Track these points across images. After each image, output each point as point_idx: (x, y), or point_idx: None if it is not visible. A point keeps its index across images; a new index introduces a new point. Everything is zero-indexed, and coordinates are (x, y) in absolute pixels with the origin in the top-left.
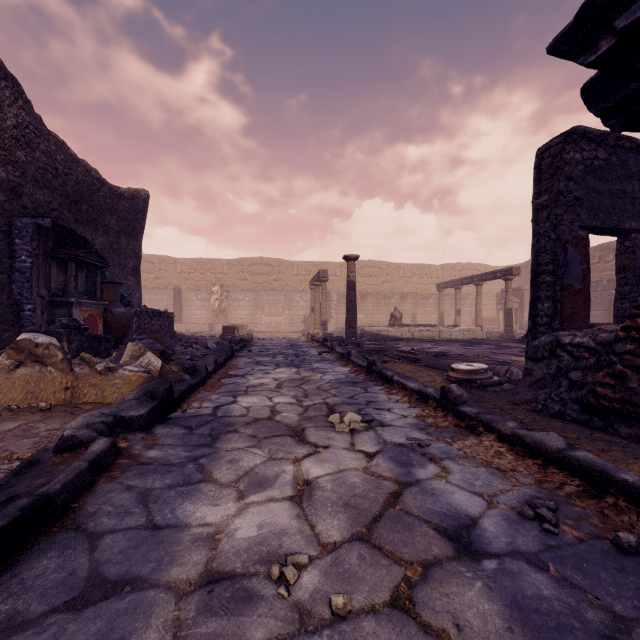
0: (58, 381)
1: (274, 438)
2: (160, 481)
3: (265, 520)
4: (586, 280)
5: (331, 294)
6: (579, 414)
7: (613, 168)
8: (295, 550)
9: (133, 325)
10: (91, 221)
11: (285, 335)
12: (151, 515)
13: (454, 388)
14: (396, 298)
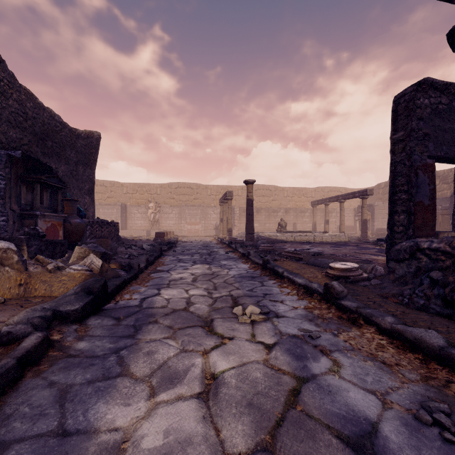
0: (13, 279)
1: (187, 329)
2: (81, 376)
3: (172, 424)
4: (433, 198)
5: (235, 209)
6: (442, 308)
7: (453, 111)
8: None
9: (87, 232)
10: (55, 154)
11: (201, 238)
12: (64, 417)
13: (336, 285)
14: (282, 212)
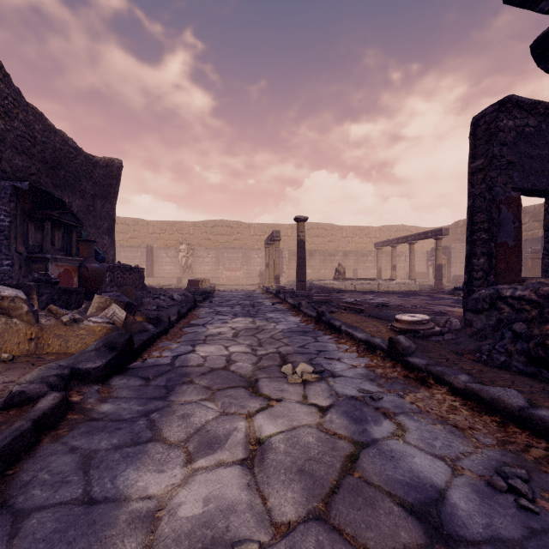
0: (23, 332)
1: (228, 390)
2: (107, 441)
3: (212, 492)
4: (518, 237)
5: (283, 252)
6: (526, 366)
7: (542, 135)
8: (244, 534)
9: (106, 279)
10: (68, 185)
11: (243, 287)
12: (89, 485)
13: (402, 339)
14: (340, 255)
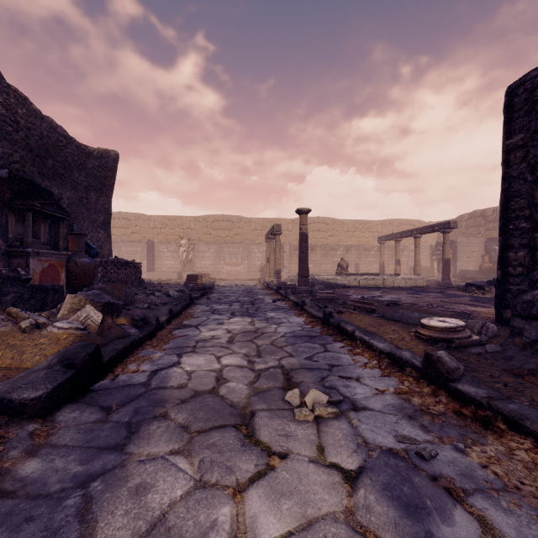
0: None
1: (211, 433)
2: None
3: None
4: None
5: (284, 246)
6: None
7: None
8: None
9: (98, 274)
10: (58, 176)
11: (243, 282)
12: None
13: (445, 358)
14: (341, 250)
